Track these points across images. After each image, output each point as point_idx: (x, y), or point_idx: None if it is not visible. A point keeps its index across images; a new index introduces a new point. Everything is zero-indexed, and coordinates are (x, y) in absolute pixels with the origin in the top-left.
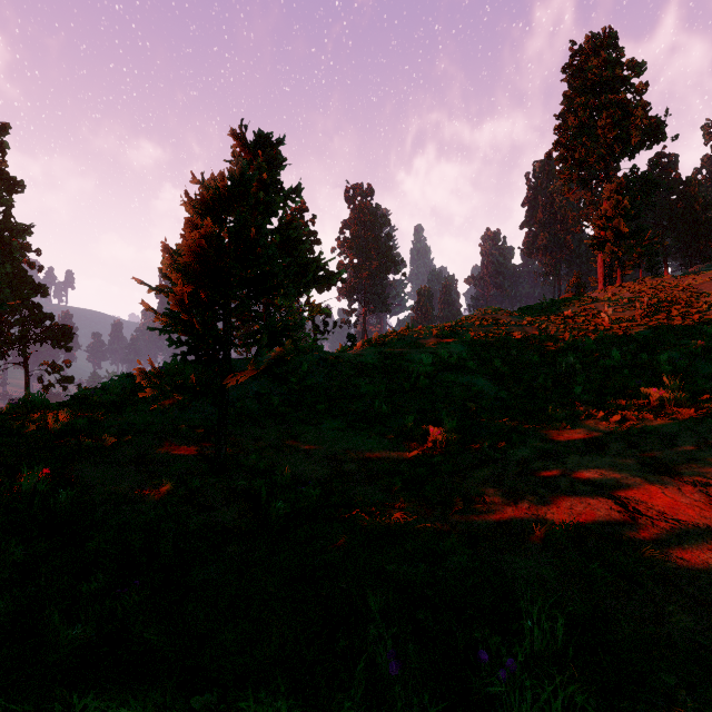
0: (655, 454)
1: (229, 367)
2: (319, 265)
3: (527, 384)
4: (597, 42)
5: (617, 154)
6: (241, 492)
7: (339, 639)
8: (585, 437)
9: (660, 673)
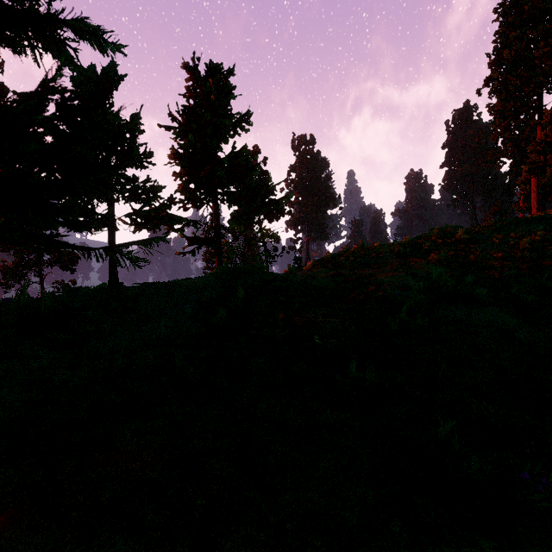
0: None
1: None
2: (268, 189)
3: None
4: None
5: None
6: None
7: None
8: None
9: None
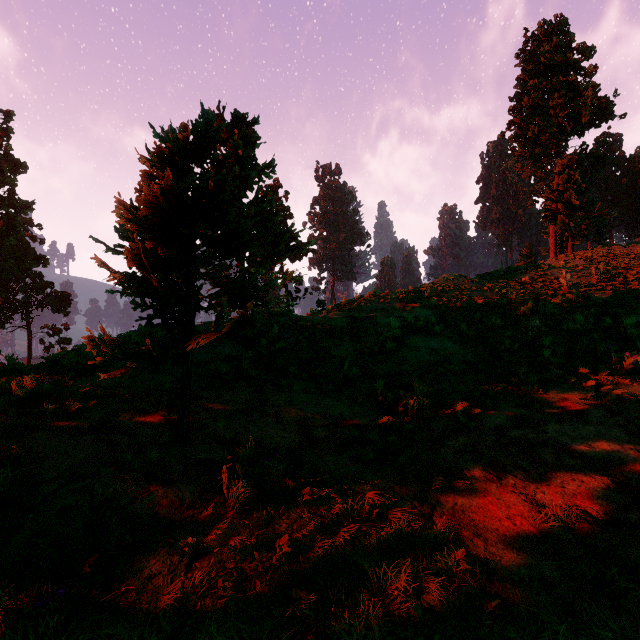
0: None
1: (193, 331)
2: (291, 235)
3: (493, 347)
4: (549, 29)
5: (569, 132)
6: (205, 462)
7: None
8: (561, 403)
9: None
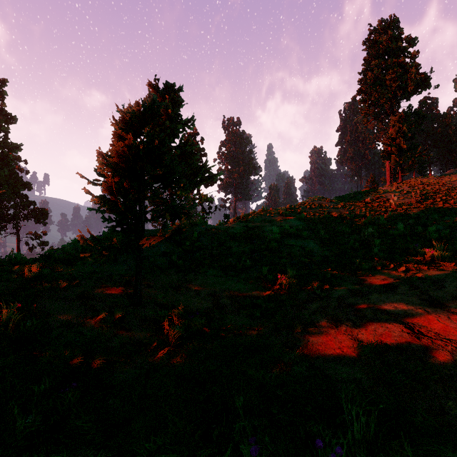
0: (430, 293)
1: (143, 234)
2: (206, 169)
3: (342, 246)
4: (386, 25)
5: (399, 97)
6: (151, 318)
7: (215, 427)
8: (382, 282)
9: (446, 454)
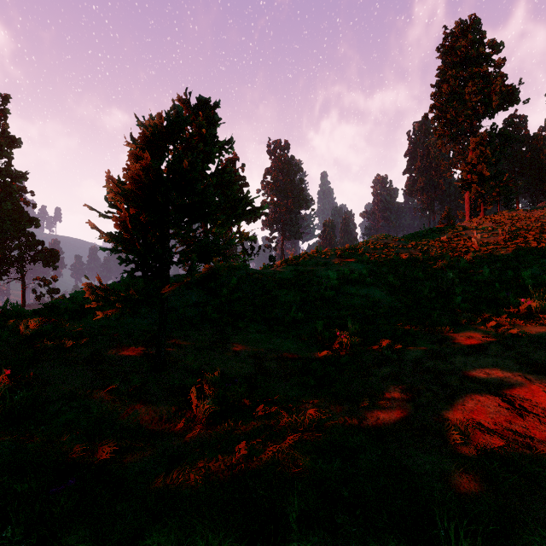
0: (530, 355)
1: (168, 281)
2: (247, 201)
3: (415, 295)
4: (465, 27)
5: (481, 114)
6: (178, 387)
7: (258, 545)
8: (467, 340)
9: None
